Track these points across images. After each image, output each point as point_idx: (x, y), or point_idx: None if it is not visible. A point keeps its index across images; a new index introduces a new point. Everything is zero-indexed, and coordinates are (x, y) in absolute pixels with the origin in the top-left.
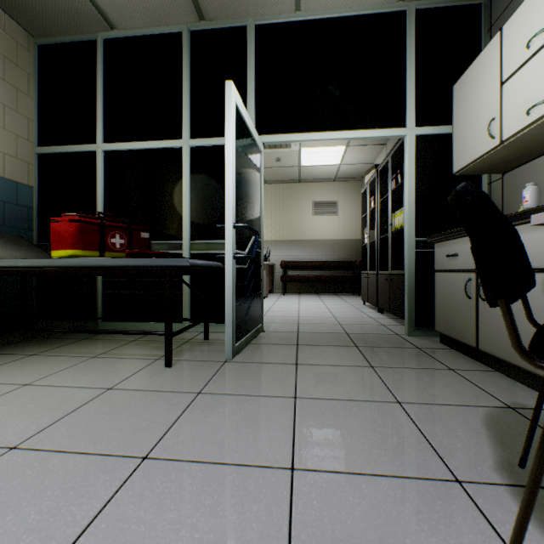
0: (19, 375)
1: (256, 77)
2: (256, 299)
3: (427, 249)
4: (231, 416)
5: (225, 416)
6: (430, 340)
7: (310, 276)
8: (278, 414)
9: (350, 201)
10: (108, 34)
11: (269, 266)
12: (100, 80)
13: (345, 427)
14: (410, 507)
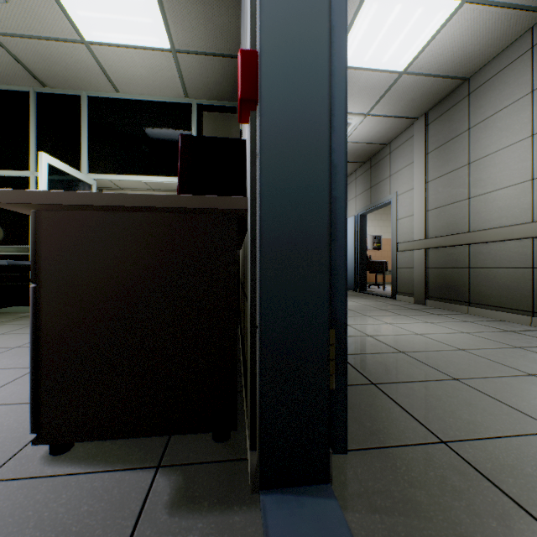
0: None
1: (89, 133)
2: None
3: None
4: (9, 339)
5: (5, 339)
6: None
7: None
8: None
9: None
10: None
11: None
12: None
13: None
14: None
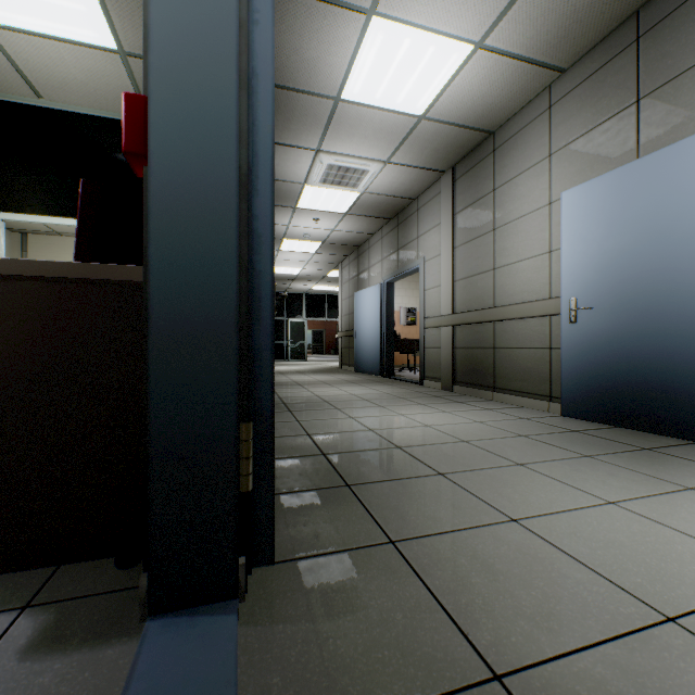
0: None
1: None
2: None
3: None
4: None
5: None
6: None
7: None
8: None
9: None
10: None
11: None
12: None
13: None
14: None
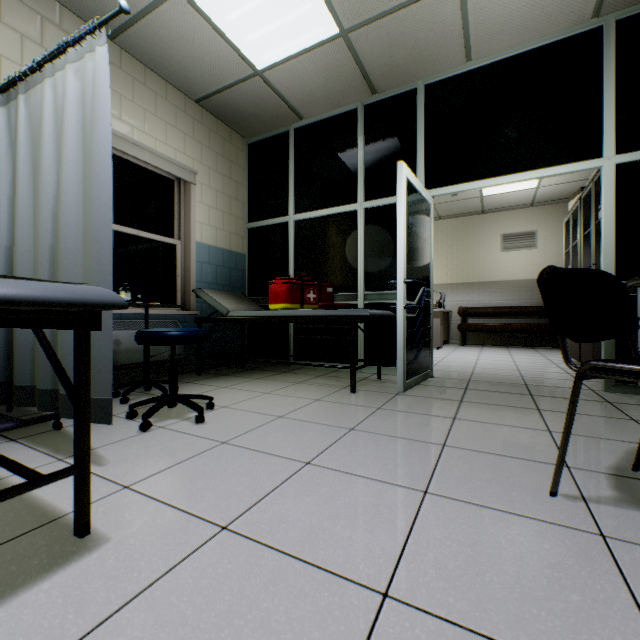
0: (258, 388)
1: (425, 135)
2: (425, 345)
3: (632, 293)
4: (403, 421)
5: (399, 420)
6: (632, 397)
7: (496, 325)
8: (438, 424)
9: (555, 229)
10: (297, 124)
11: (444, 313)
12: (292, 163)
13: (490, 436)
14: (520, 468)
